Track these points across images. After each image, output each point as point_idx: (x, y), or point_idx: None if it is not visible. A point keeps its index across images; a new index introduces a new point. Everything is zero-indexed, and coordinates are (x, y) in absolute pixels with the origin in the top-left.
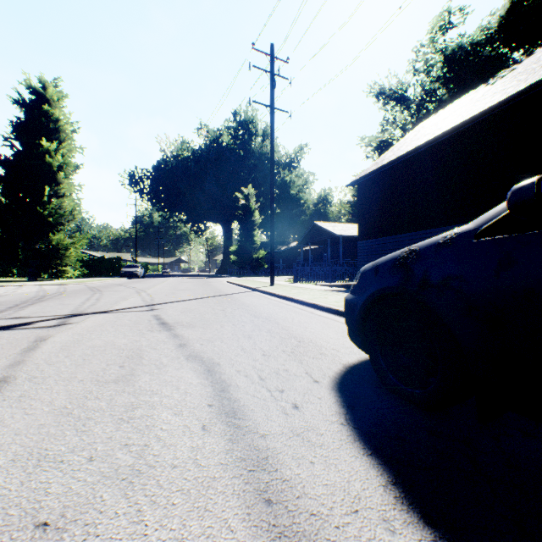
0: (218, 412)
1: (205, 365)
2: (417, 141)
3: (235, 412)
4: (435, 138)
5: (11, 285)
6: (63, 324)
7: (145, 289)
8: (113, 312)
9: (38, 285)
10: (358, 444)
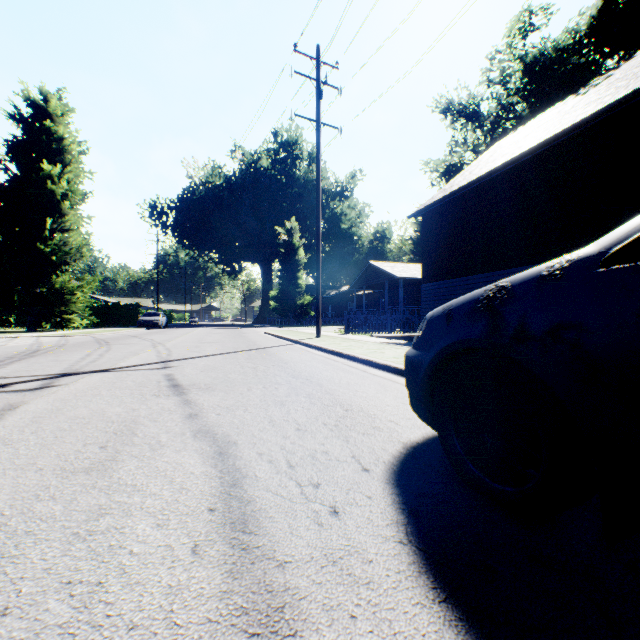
0: (222, 521)
1: (217, 445)
2: (494, 162)
3: (246, 521)
4: (516, 158)
5: (2, 337)
6: (46, 387)
7: (164, 341)
8: (115, 371)
9: (35, 337)
10: (425, 579)
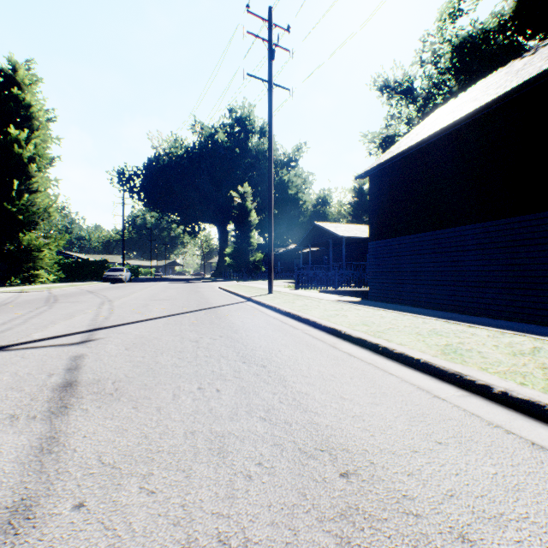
0: None
1: None
2: (443, 121)
3: None
4: (472, 113)
5: None
6: None
7: (115, 298)
8: (11, 350)
9: None
10: None
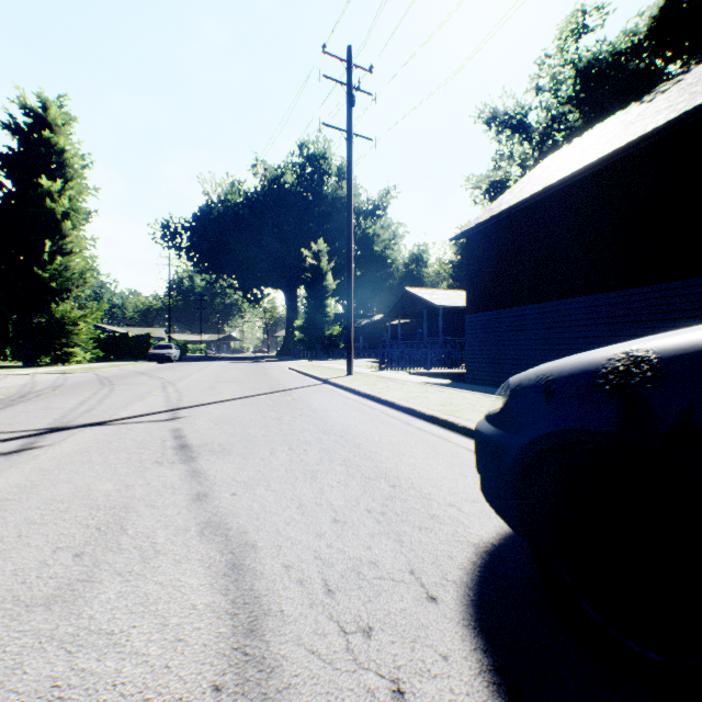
0: None
1: (229, 550)
2: (548, 178)
3: None
4: (575, 174)
5: None
6: (26, 449)
7: (175, 380)
8: (113, 424)
9: (30, 375)
10: None
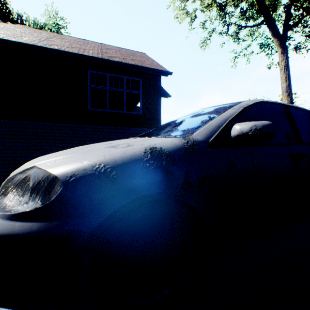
0: None
1: None
2: None
3: None
4: None
5: None
6: None
7: None
8: None
9: None
10: None
